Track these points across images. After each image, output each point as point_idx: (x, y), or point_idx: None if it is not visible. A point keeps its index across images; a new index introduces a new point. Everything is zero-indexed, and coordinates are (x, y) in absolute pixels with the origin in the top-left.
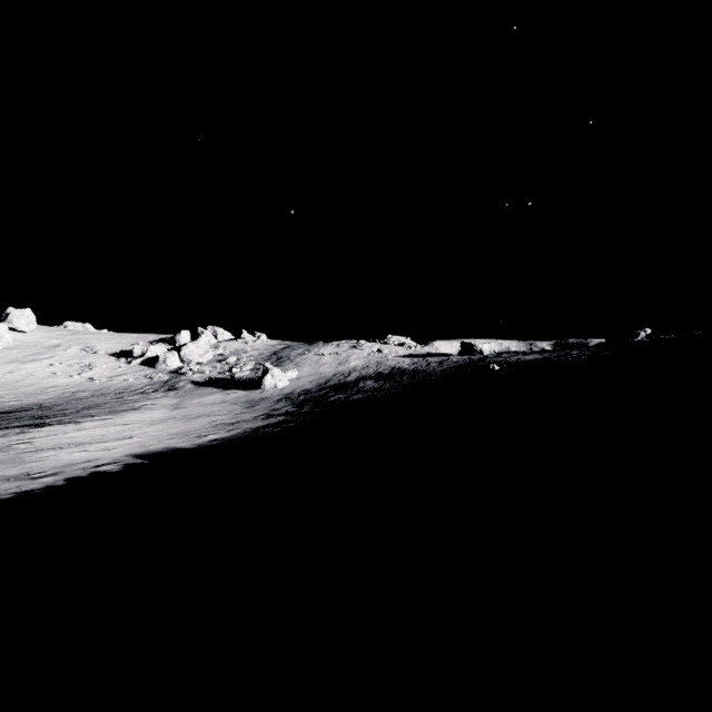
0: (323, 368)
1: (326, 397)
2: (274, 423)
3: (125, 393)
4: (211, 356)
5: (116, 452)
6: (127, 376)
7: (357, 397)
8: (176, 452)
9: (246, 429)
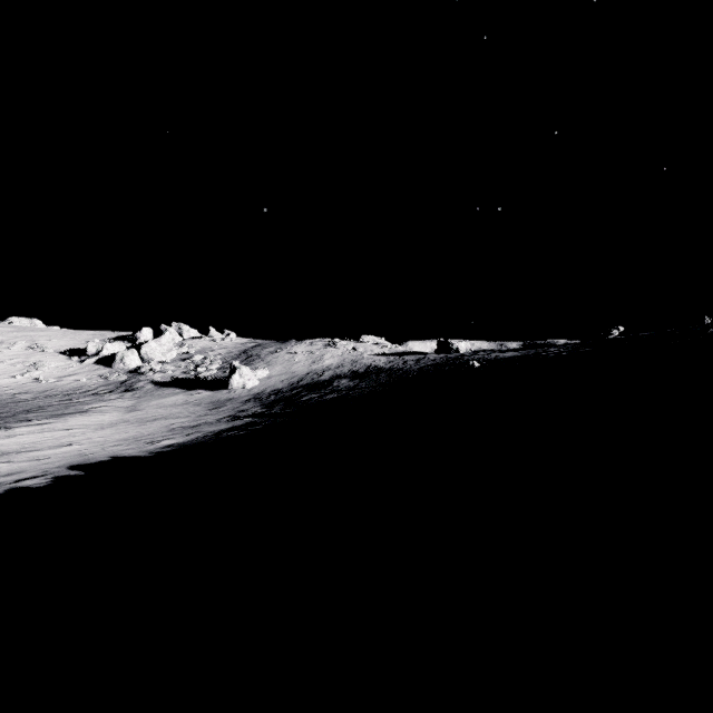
0: (295, 367)
1: (298, 397)
2: (239, 425)
3: (75, 394)
4: (175, 355)
5: (47, 462)
6: (79, 376)
7: (331, 397)
8: (120, 461)
9: (207, 433)
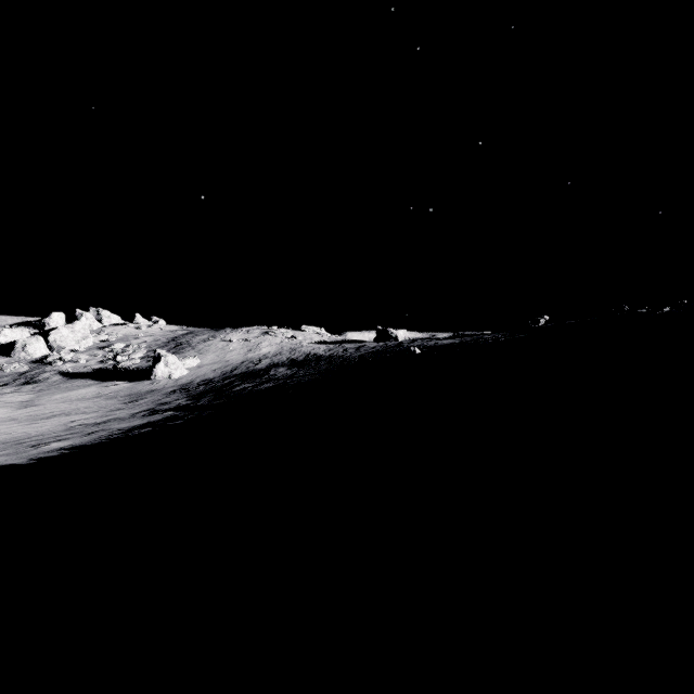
0: (229, 355)
1: (230, 387)
2: (156, 420)
3: None
4: (92, 342)
5: None
6: None
7: (267, 386)
8: None
9: (114, 431)
